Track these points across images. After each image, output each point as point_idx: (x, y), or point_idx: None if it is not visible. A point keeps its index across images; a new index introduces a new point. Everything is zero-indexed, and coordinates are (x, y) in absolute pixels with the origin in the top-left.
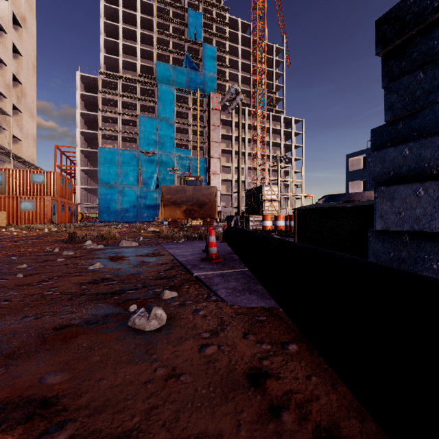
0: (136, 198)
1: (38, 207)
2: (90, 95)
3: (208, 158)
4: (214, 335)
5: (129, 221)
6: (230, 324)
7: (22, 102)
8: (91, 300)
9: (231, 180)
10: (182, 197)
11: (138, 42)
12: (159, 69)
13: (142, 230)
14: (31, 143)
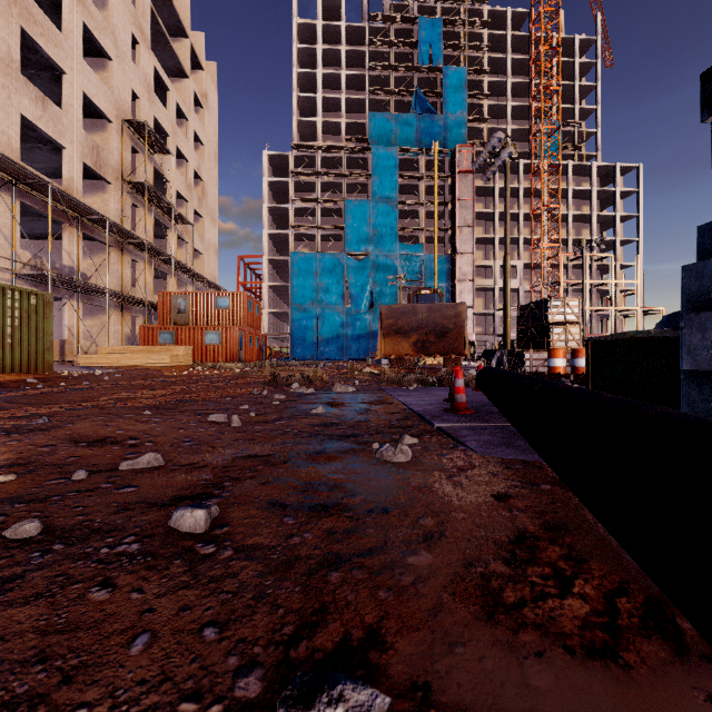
0: (341, 324)
1: (224, 340)
2: (280, 180)
3: (453, 254)
4: (461, 471)
5: (332, 358)
6: (479, 467)
7: (204, 204)
8: (330, 439)
9: (493, 288)
10: (411, 322)
11: (344, 90)
12: (374, 124)
13: (355, 372)
14: (213, 256)
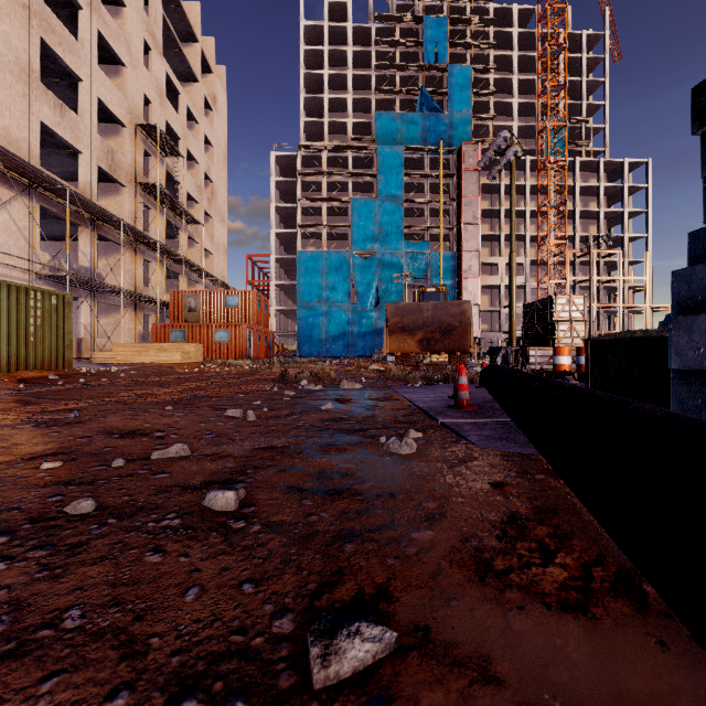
0: (347, 322)
1: (233, 338)
2: (288, 180)
3: (458, 252)
4: (462, 462)
5: (338, 355)
6: (478, 459)
7: (213, 205)
8: (339, 433)
9: (499, 285)
10: (417, 320)
11: (350, 90)
12: (380, 123)
13: (362, 369)
14: (222, 256)
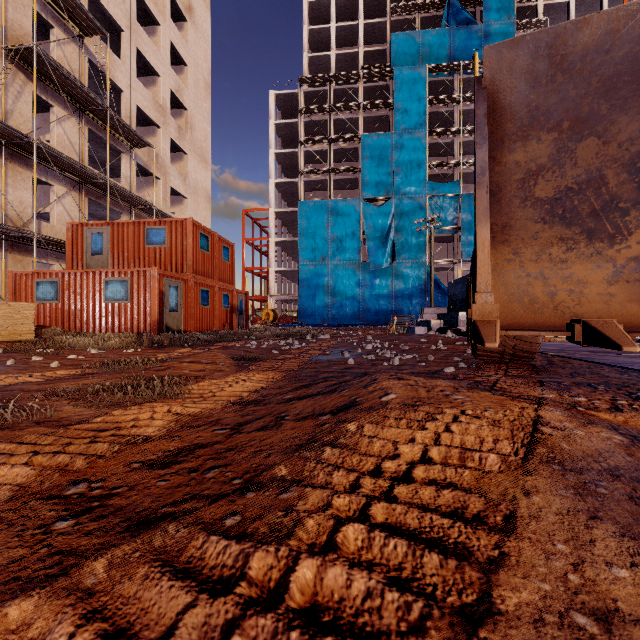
0: (357, 283)
1: (134, 294)
2: (288, 122)
3: None
4: None
5: (346, 323)
6: None
7: (188, 138)
8: None
9: None
10: None
11: (361, 15)
12: (396, 47)
13: None
14: (203, 203)
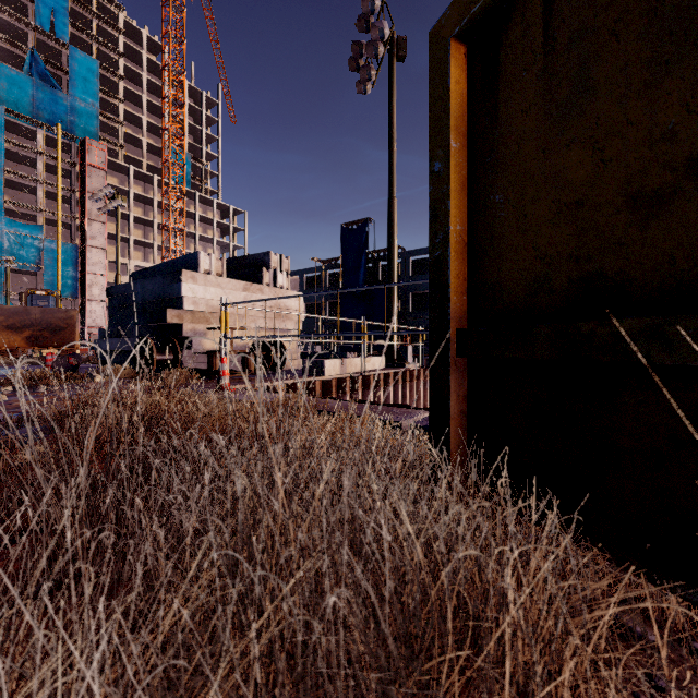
0: None
1: None
2: None
3: (82, 245)
4: None
5: None
6: None
7: None
8: None
9: None
10: (25, 321)
11: None
12: None
13: None
14: None
